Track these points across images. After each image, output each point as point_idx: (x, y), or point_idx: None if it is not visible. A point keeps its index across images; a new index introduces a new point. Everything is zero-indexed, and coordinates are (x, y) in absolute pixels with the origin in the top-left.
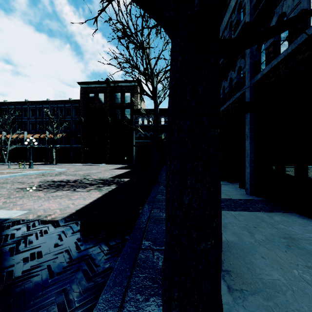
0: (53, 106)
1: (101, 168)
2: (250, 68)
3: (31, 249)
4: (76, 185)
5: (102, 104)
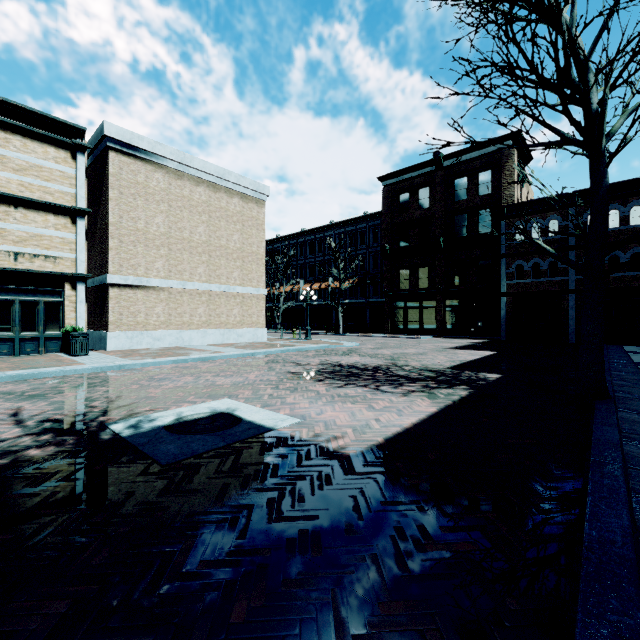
0: (339, 232)
1: (425, 345)
2: None
3: (301, 519)
4: (379, 377)
5: (424, 209)
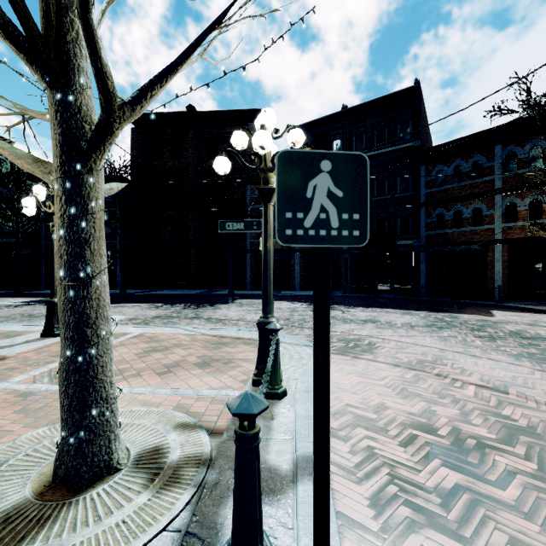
0: None
1: None
2: None
3: None
4: None
5: None
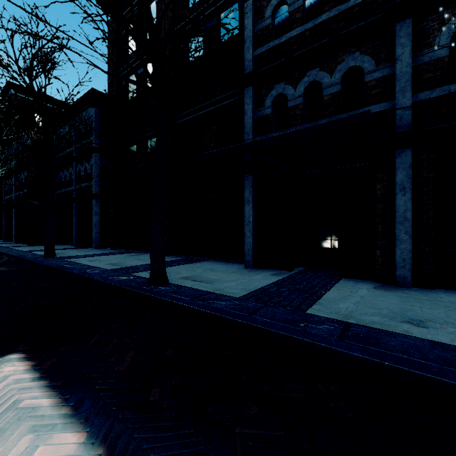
0: None
1: None
2: (75, 179)
3: None
4: None
5: None
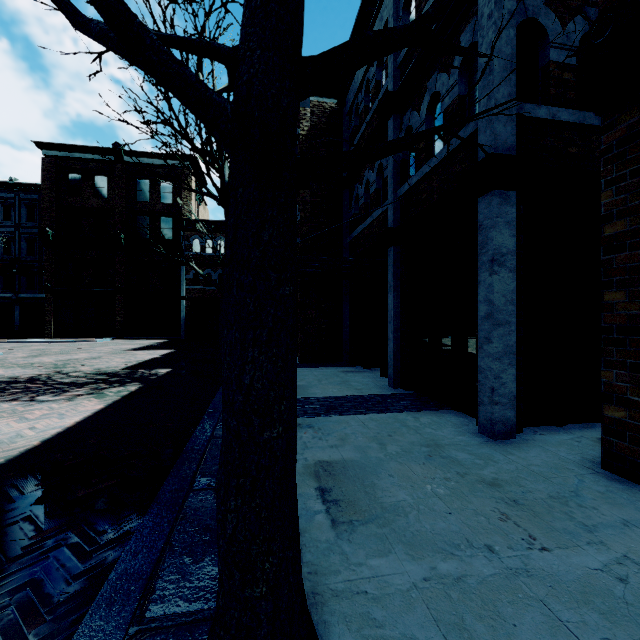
0: None
1: (101, 348)
2: (394, 171)
3: None
4: (36, 388)
5: (102, 200)
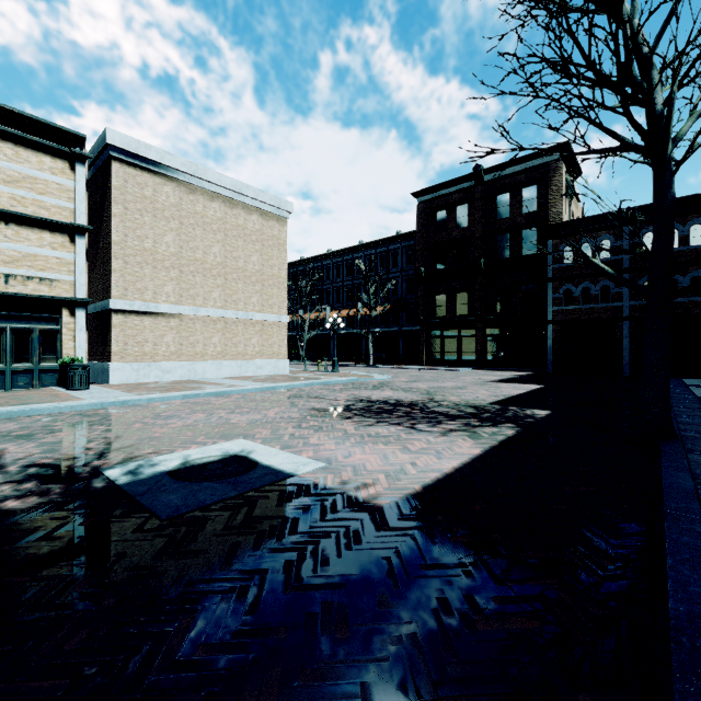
0: (369, 253)
1: (464, 378)
2: None
3: (325, 588)
4: (414, 414)
5: (463, 229)
